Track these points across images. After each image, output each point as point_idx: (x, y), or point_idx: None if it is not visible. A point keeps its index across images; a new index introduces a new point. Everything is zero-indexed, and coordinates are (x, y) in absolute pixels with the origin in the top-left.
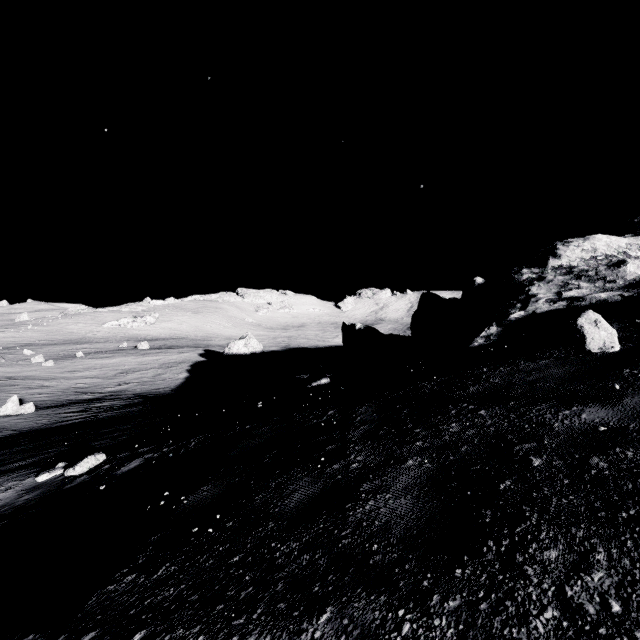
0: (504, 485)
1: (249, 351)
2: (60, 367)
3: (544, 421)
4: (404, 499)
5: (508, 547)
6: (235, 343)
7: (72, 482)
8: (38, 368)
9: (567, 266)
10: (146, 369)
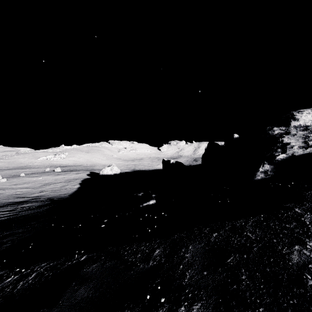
0: None
1: (113, 173)
2: (10, 182)
3: None
4: None
5: None
6: (105, 169)
7: None
8: None
9: (303, 125)
10: (57, 183)
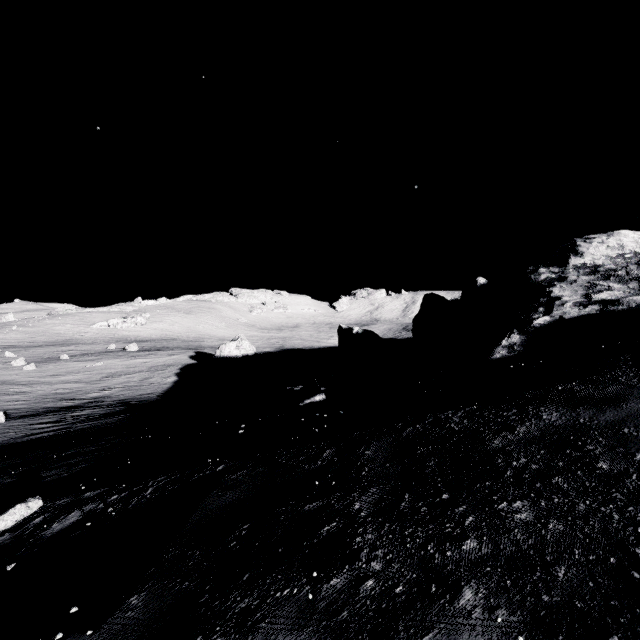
0: None
1: (241, 353)
2: (42, 371)
3: None
4: None
5: None
6: (226, 345)
7: None
8: (18, 372)
9: (591, 265)
10: (133, 373)
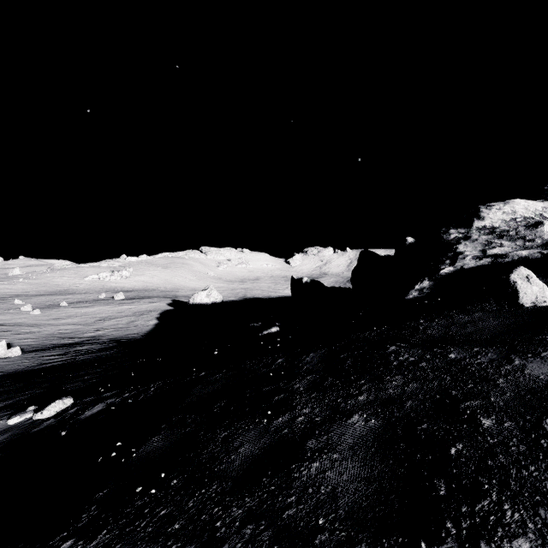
0: (455, 449)
1: (210, 301)
2: (46, 315)
3: (487, 376)
4: (351, 461)
5: (470, 532)
6: (198, 294)
7: (39, 426)
8: (27, 316)
9: (490, 227)
10: (121, 317)
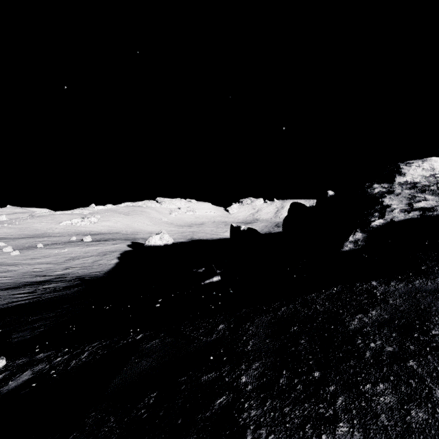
0: None
1: (163, 243)
2: (24, 255)
3: None
4: None
5: None
6: (153, 237)
7: None
8: (7, 256)
9: (411, 182)
10: (87, 256)
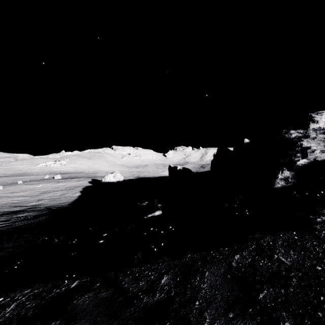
0: None
1: (116, 180)
2: (6, 190)
3: None
4: None
5: None
6: (108, 176)
7: None
8: None
9: (324, 128)
10: (57, 191)
